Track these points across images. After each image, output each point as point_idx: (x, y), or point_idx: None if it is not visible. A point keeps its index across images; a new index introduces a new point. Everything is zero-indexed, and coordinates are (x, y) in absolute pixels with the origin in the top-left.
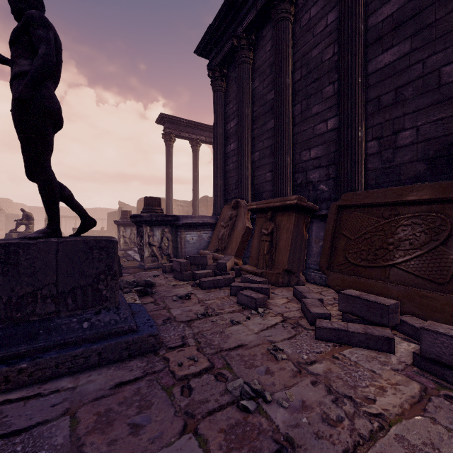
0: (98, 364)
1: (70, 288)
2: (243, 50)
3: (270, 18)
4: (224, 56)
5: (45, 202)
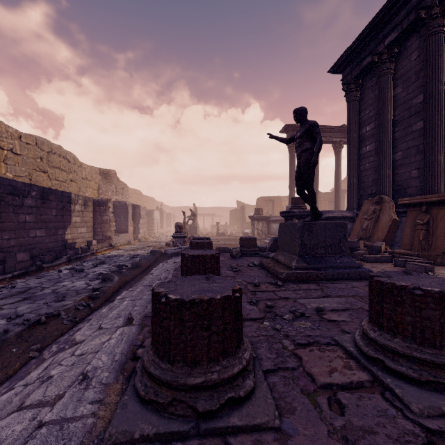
0: (347, 279)
1: (329, 244)
2: (384, 64)
3: (415, 30)
4: (360, 71)
5: (312, 205)
